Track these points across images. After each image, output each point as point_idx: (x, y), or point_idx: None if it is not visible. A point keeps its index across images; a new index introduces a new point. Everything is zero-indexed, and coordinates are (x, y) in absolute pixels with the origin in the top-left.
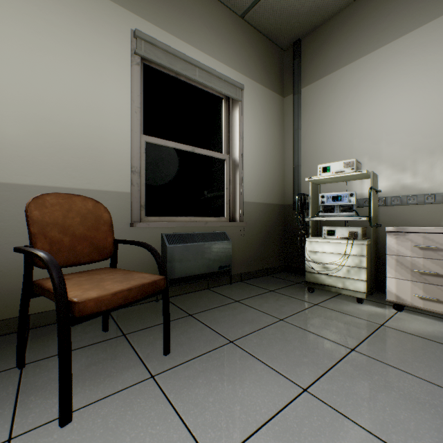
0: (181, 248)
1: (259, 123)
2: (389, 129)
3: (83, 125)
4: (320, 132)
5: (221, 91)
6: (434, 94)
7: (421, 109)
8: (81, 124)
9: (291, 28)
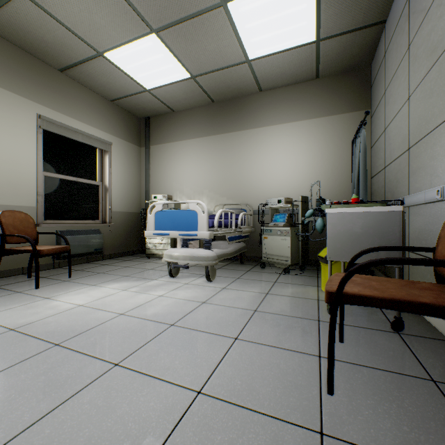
0: (71, 238)
1: (123, 163)
2: (186, 180)
3: (7, 169)
4: (160, 174)
5: (96, 146)
6: (200, 169)
7: (196, 174)
8: (6, 169)
9: (143, 112)
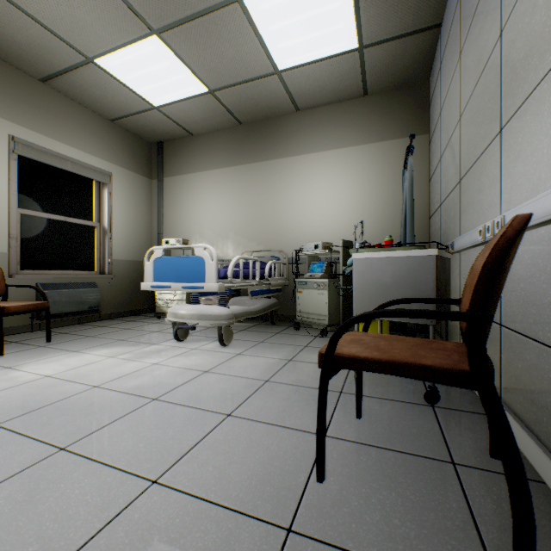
0: (55, 293)
1: (128, 200)
2: (208, 221)
3: None
4: (175, 213)
5: (91, 178)
6: (224, 207)
7: (220, 214)
8: None
9: (153, 135)
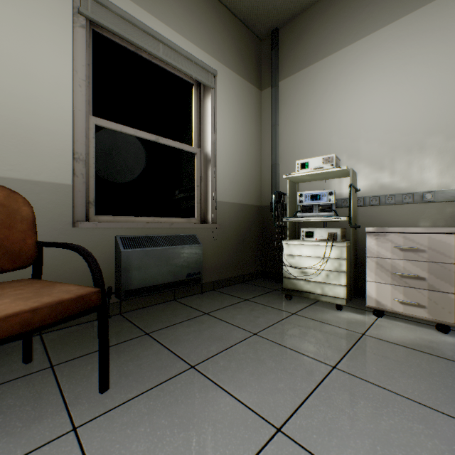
0: (140, 253)
1: (234, 115)
2: (367, 126)
3: (2, 94)
4: (299, 128)
5: (190, 74)
6: (411, 90)
7: (399, 105)
8: None
9: (268, 15)
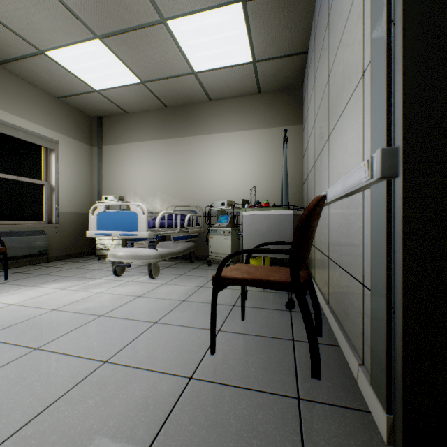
0: (9, 239)
1: (72, 163)
2: (140, 181)
3: None
4: (113, 174)
5: (41, 145)
6: (153, 171)
7: (150, 176)
8: None
9: (94, 111)
